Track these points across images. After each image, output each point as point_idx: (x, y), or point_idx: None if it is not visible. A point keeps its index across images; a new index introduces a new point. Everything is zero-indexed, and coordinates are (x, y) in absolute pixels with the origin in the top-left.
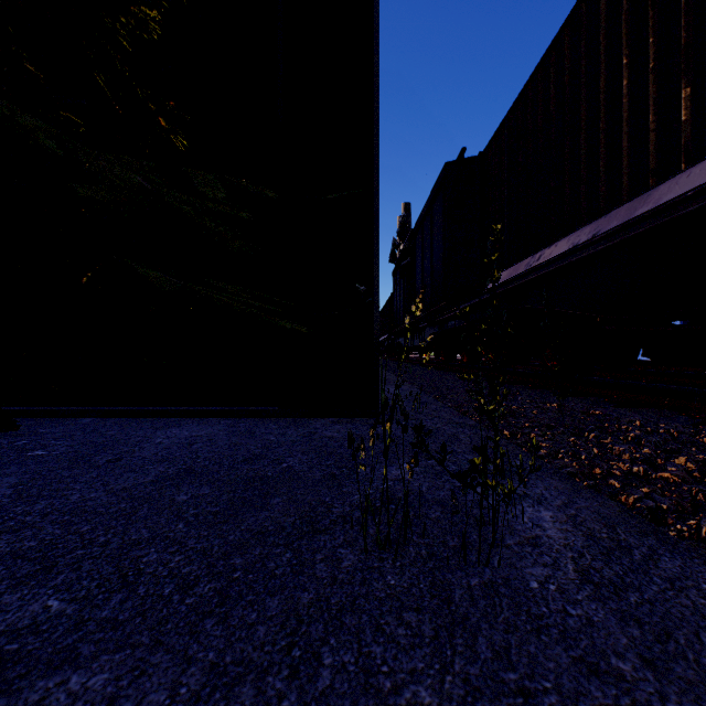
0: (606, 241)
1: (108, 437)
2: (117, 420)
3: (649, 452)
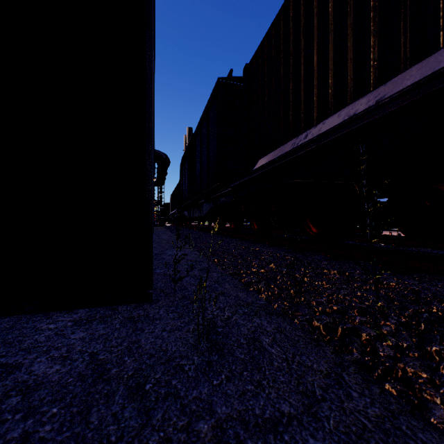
0: (398, 101)
1: None
2: None
3: None
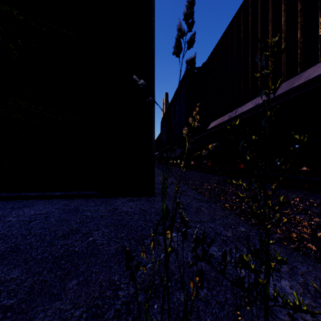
0: (276, 100)
1: None
2: None
3: (320, 221)
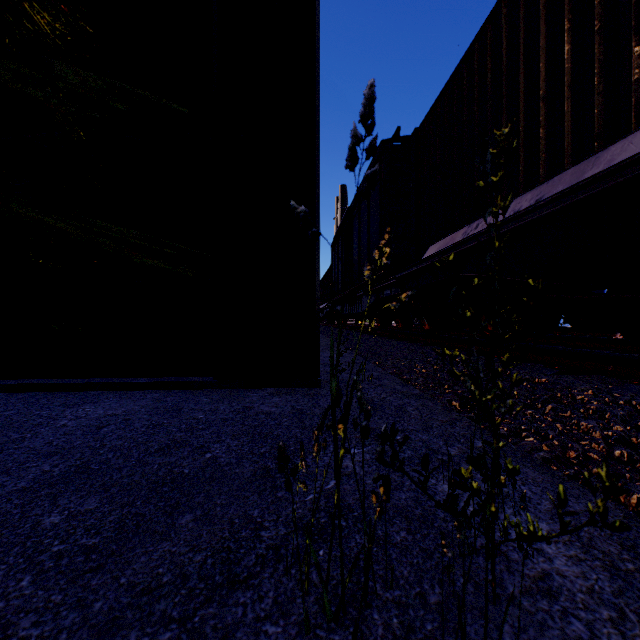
0: (551, 205)
1: (2, 419)
2: (25, 396)
3: (624, 431)
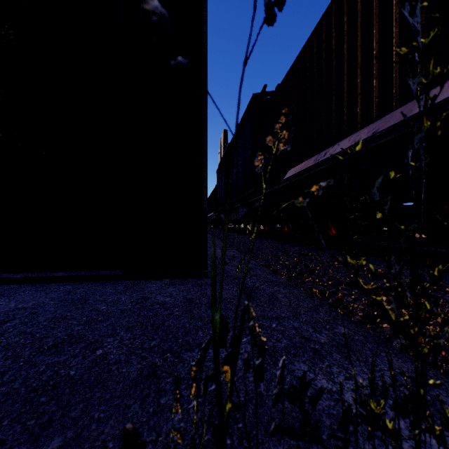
0: (385, 136)
1: None
2: None
3: None
